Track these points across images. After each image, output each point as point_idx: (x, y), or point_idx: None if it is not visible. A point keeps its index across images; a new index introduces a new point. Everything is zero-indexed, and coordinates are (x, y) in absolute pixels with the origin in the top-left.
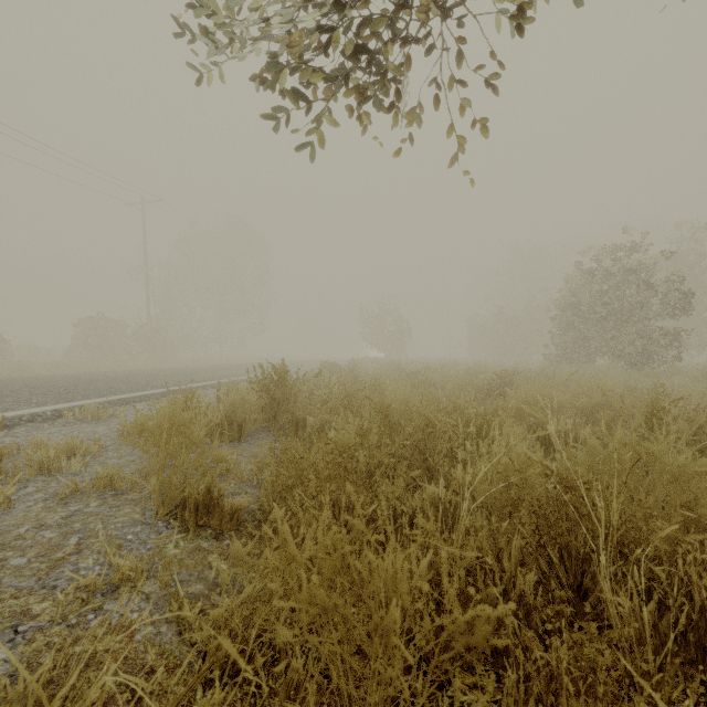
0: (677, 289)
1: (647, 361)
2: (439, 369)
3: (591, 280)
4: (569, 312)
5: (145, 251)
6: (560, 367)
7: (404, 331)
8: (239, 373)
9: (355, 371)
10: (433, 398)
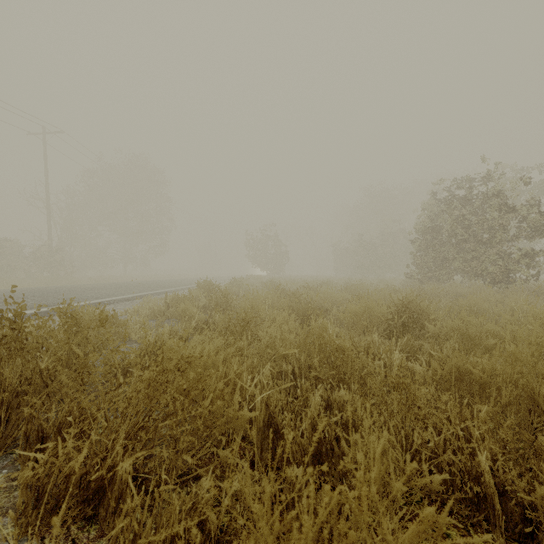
0: (541, 212)
1: (507, 280)
2: (315, 287)
3: (451, 205)
4: (430, 235)
5: (46, 177)
6: (427, 285)
7: (283, 254)
8: (115, 293)
9: (227, 294)
10: (338, 349)
